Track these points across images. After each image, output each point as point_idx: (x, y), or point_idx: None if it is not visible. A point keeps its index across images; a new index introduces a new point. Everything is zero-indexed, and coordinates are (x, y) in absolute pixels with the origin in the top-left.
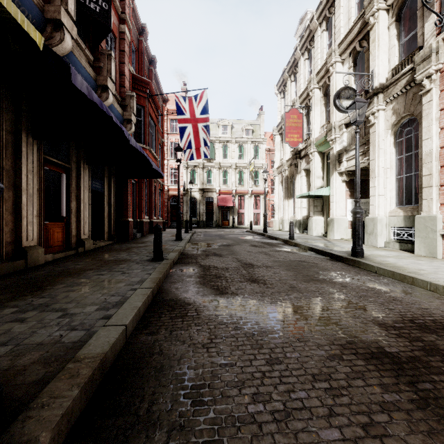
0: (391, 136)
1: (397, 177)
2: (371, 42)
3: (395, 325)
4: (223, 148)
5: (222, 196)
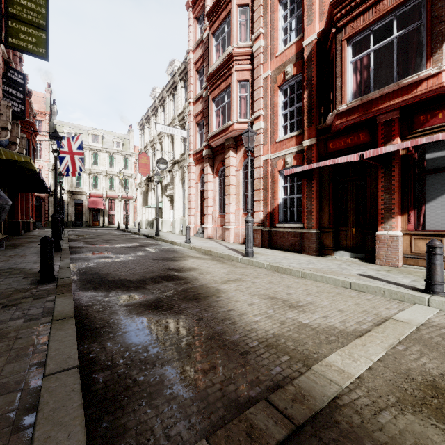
0: (181, 184)
1: (184, 202)
2: (174, 138)
3: (140, 245)
4: (93, 155)
5: (92, 199)
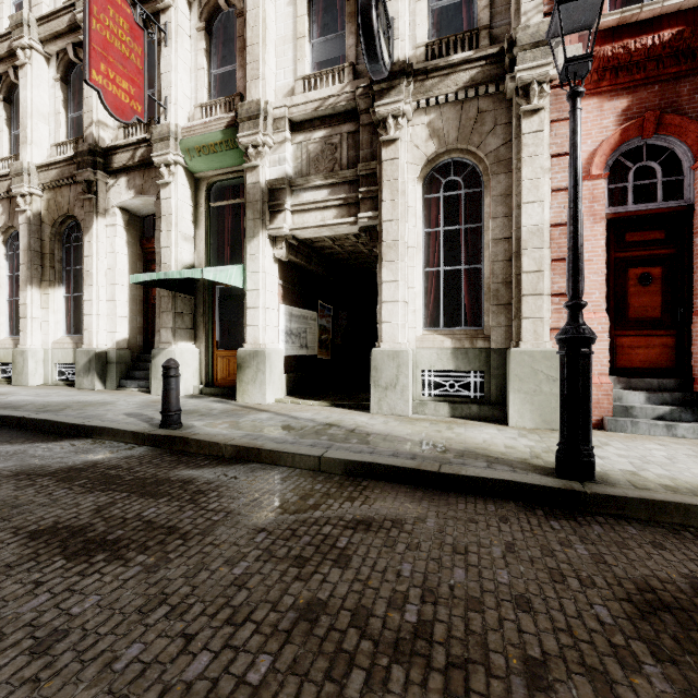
0: (419, 182)
1: (424, 271)
2: None
3: None
4: None
5: None
